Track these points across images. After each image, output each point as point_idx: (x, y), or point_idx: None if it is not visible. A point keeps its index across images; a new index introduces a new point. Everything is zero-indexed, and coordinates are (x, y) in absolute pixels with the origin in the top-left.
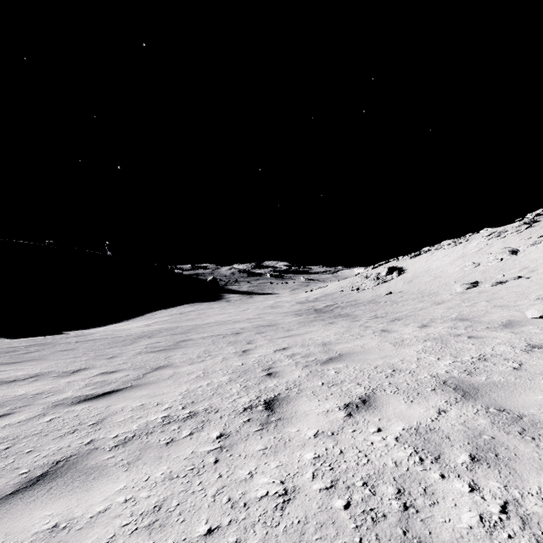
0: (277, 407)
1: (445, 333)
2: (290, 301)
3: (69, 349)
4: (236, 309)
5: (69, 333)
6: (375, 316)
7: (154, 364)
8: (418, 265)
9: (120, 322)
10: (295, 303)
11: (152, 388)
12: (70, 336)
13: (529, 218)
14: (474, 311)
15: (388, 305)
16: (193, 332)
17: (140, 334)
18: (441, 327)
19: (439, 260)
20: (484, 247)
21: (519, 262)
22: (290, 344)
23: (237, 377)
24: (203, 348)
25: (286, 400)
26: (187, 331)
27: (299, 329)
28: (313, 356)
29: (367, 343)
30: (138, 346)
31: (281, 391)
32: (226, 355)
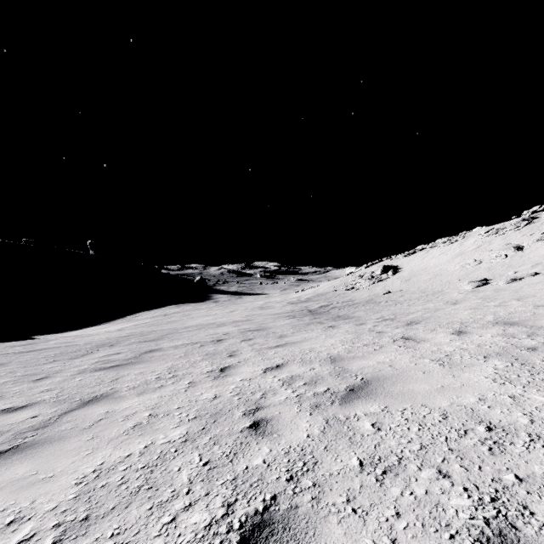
0: None
1: (506, 344)
2: (281, 301)
3: None
4: (223, 310)
5: (38, 337)
6: (382, 317)
7: (90, 392)
8: (414, 264)
9: (98, 325)
10: (287, 303)
11: (45, 455)
12: (20, 344)
13: (527, 215)
14: (515, 312)
15: (391, 305)
16: (166, 338)
17: (102, 342)
18: (489, 335)
19: (435, 257)
20: (483, 244)
21: (528, 258)
22: (286, 359)
23: (199, 430)
24: (169, 363)
25: (291, 529)
26: (159, 337)
27: (294, 335)
28: (323, 383)
29: (395, 358)
30: (89, 359)
31: (277, 487)
32: (197, 376)
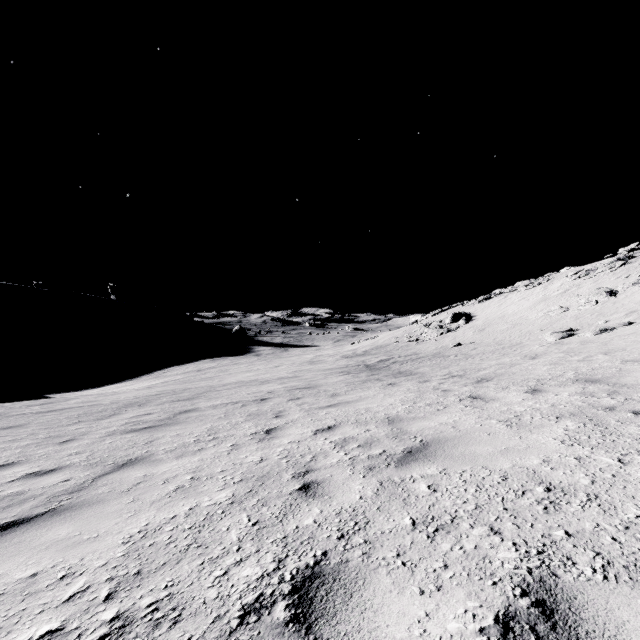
0: (320, 614)
1: (582, 403)
2: (334, 355)
3: (15, 425)
4: (266, 365)
5: (53, 396)
6: (449, 374)
7: (123, 455)
8: (490, 311)
9: (122, 382)
10: (340, 357)
11: (86, 517)
12: (36, 403)
13: (623, 253)
14: (599, 368)
15: (461, 360)
16: (202, 397)
17: (130, 401)
18: (566, 394)
19: (515, 304)
20: (571, 288)
21: (622, 305)
22: (338, 420)
23: (246, 492)
24: (208, 424)
25: (341, 579)
26: (195, 396)
27: (348, 393)
28: (378, 446)
29: (460, 419)
30: (117, 420)
31: (328, 544)
32: (240, 438)
